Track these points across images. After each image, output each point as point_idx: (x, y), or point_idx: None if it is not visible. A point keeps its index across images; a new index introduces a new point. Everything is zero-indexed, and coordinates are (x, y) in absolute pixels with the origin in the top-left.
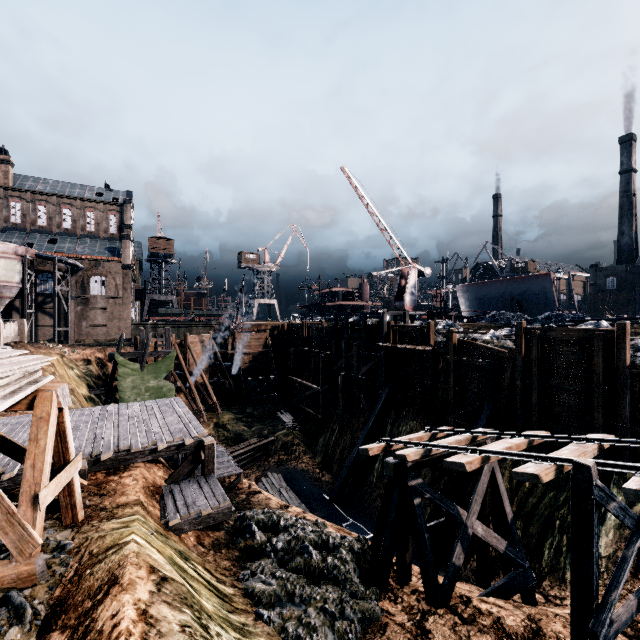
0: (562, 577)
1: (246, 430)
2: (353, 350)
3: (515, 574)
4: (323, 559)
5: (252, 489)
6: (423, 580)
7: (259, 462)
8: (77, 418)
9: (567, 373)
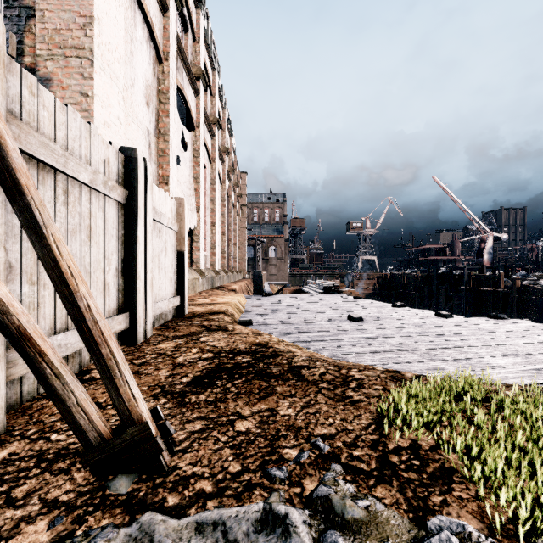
0: None
1: None
2: (441, 292)
3: None
4: None
5: None
6: None
7: None
8: None
9: None
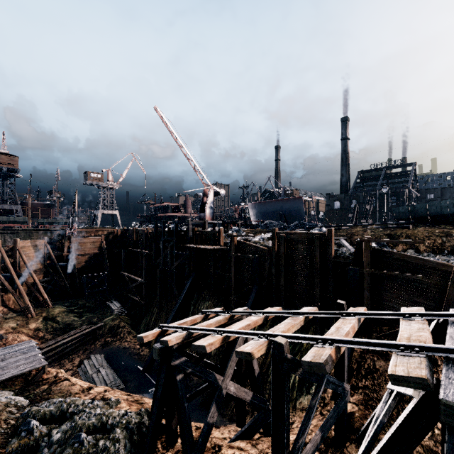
0: (294, 405)
1: (76, 320)
2: (168, 250)
3: (258, 416)
4: (95, 443)
5: (58, 378)
6: (182, 443)
7: (86, 346)
8: None
9: (301, 263)
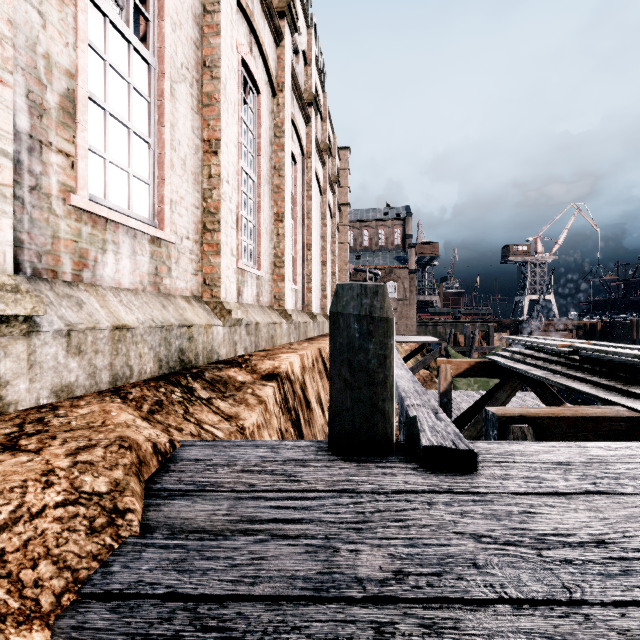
0: None
1: None
2: None
3: None
4: None
5: None
6: None
7: None
8: (469, 398)
9: None
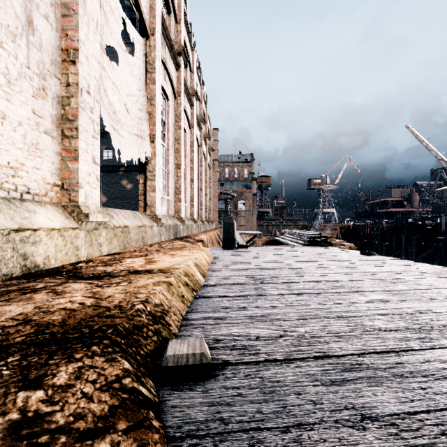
0: None
1: None
2: (412, 242)
3: None
4: None
5: None
6: None
7: None
8: None
9: None
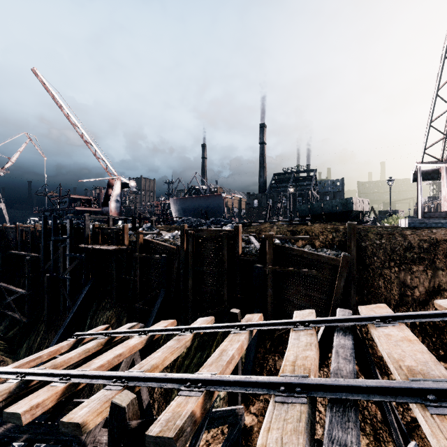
0: None
1: None
2: (60, 252)
3: None
4: None
5: None
6: None
7: None
8: None
9: (210, 262)
